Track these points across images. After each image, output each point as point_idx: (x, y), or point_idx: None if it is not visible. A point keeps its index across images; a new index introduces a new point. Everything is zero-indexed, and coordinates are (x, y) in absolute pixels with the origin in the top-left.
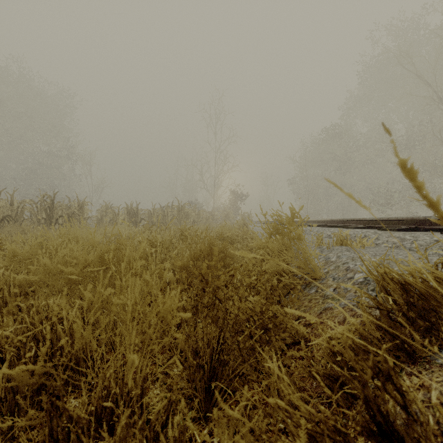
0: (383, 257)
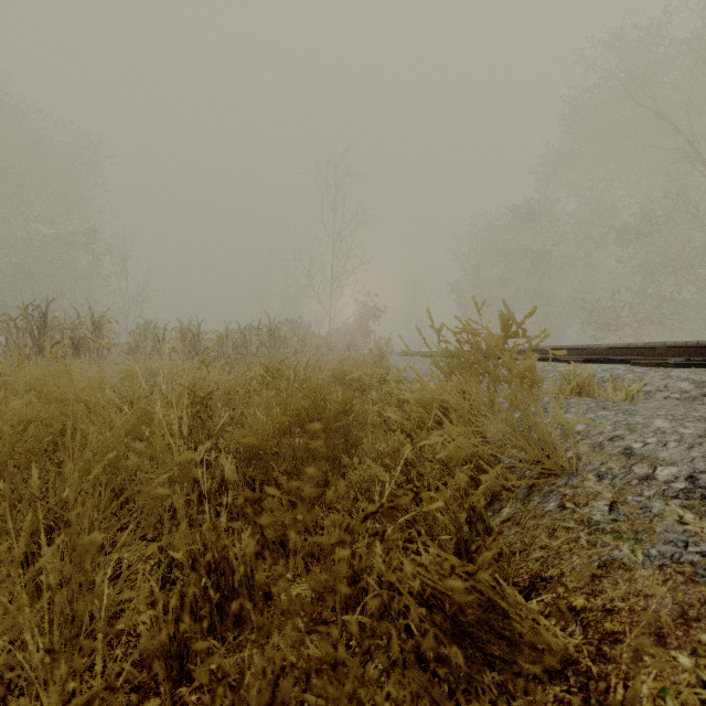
0: (699, 424)
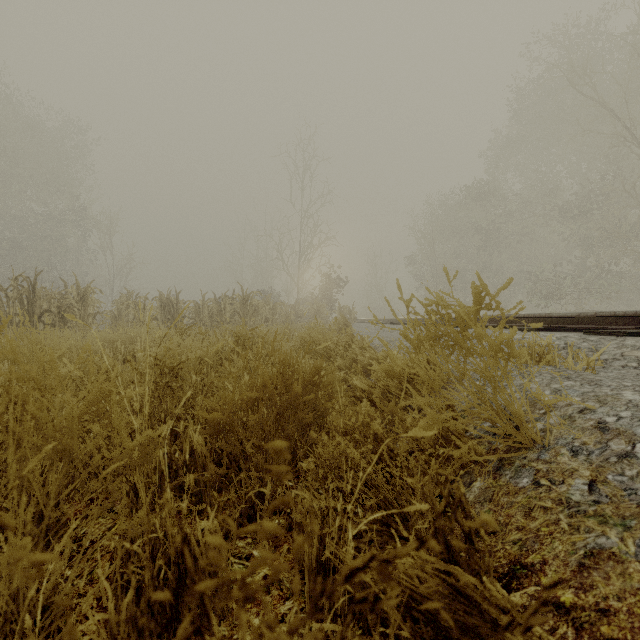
0: None
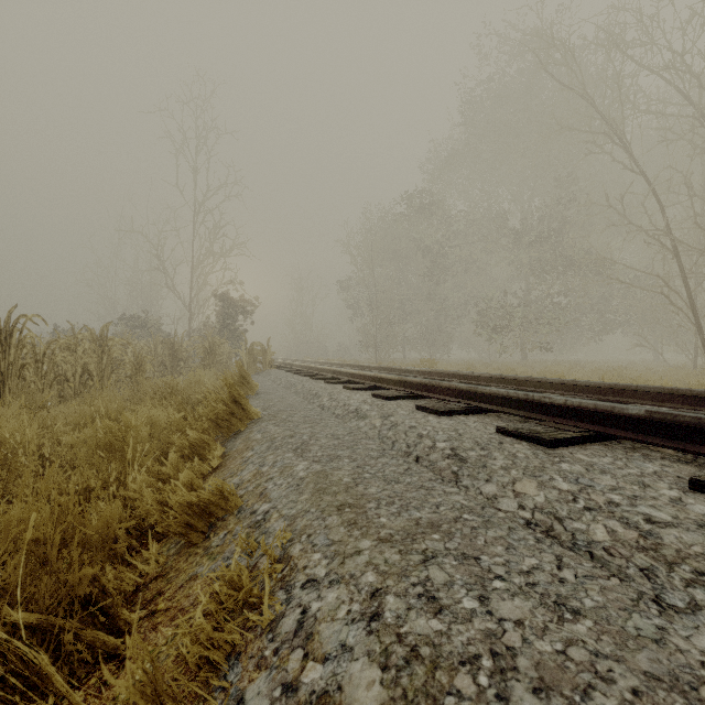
0: None
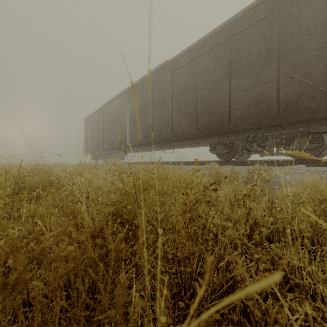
0: None
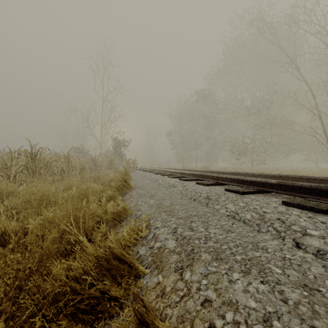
0: None
